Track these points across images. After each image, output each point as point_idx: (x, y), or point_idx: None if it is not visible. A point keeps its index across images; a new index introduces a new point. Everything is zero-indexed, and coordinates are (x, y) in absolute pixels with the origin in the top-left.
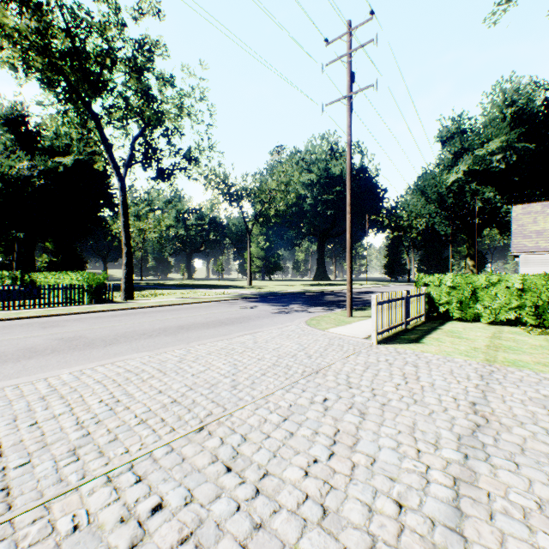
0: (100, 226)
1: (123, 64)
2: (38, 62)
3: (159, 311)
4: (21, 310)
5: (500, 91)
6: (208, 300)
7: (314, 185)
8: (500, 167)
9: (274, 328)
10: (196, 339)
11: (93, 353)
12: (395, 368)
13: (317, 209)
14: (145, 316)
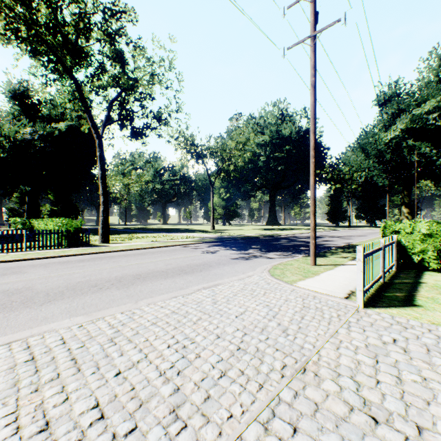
0: (92, 181)
1: (100, 34)
2: (25, 33)
3: (126, 256)
4: (2, 254)
5: (436, 56)
6: (174, 244)
7: (267, 145)
8: (435, 125)
9: (235, 278)
10: (148, 294)
11: (19, 317)
12: (419, 362)
13: (270, 165)
14: (110, 261)
